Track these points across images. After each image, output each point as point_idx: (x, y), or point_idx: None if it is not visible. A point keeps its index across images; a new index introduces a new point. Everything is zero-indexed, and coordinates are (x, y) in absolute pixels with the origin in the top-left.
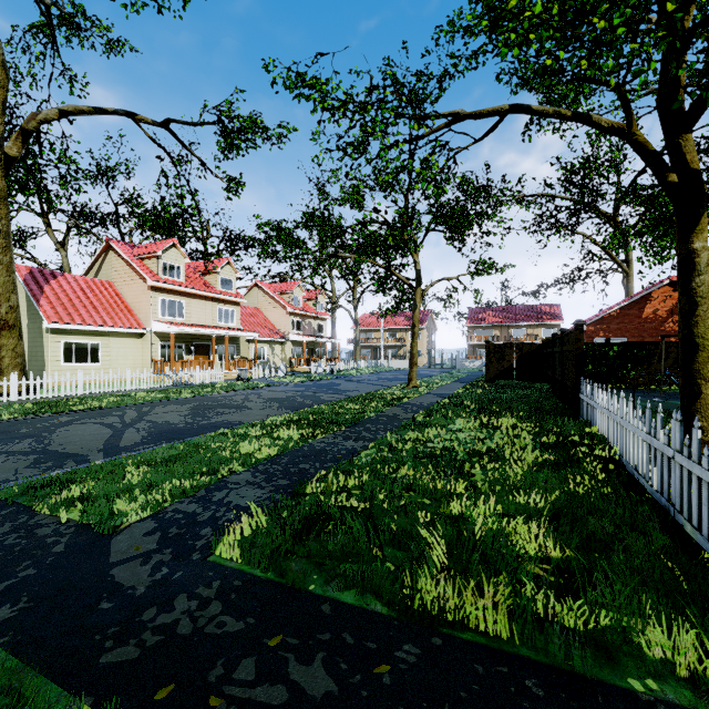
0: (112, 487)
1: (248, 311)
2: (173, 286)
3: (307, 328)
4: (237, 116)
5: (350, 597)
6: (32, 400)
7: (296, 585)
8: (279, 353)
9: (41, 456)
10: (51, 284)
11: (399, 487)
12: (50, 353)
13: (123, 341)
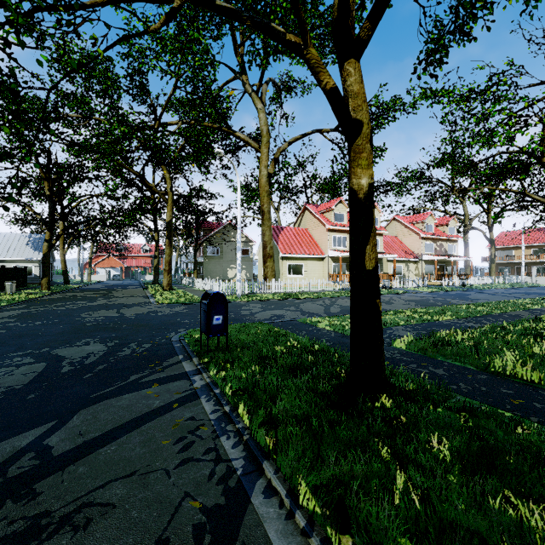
0: (341, 323)
1: (388, 239)
2: (340, 227)
3: (438, 249)
4: (381, 104)
5: (457, 363)
6: (280, 292)
7: (431, 356)
8: (413, 270)
9: (302, 312)
10: (281, 233)
11: (499, 342)
12: (282, 270)
13: (313, 263)
